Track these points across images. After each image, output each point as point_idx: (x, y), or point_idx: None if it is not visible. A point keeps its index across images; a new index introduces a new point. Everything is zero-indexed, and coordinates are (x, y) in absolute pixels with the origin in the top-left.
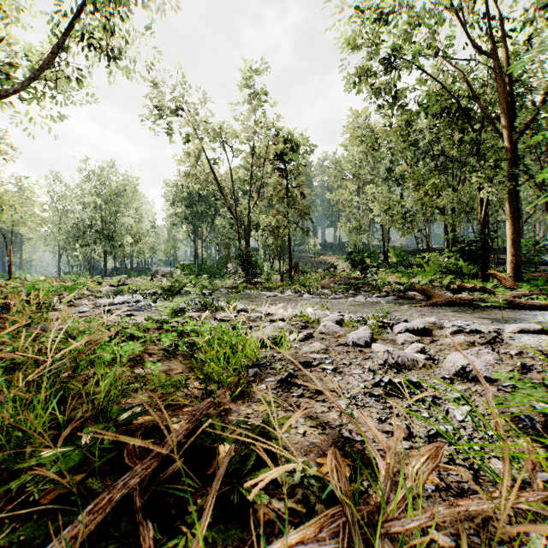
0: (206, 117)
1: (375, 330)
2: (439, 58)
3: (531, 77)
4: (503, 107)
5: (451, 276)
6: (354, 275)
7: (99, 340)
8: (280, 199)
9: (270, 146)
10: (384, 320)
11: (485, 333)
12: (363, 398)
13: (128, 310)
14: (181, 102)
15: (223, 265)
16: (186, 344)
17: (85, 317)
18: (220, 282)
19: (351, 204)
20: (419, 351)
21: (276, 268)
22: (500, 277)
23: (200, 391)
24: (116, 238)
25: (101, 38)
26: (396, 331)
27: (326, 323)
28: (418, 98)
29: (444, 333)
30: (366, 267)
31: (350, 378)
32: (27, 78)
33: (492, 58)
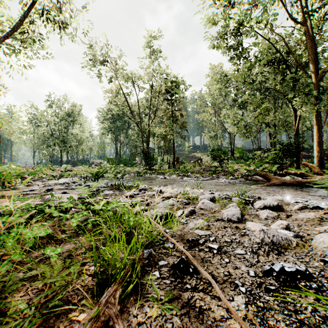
0: (122, 67)
1: (239, 205)
2: (268, 28)
3: (323, 42)
4: (312, 56)
5: (277, 166)
6: (213, 164)
7: (11, 224)
8: (168, 117)
9: (161, 86)
10: (245, 198)
11: (325, 209)
12: (260, 294)
13: (65, 189)
14: (106, 57)
15: (133, 158)
16: (94, 222)
17: (32, 194)
18: (131, 169)
19: (211, 121)
20: (284, 228)
21: (165, 160)
22: (310, 166)
23: (95, 281)
24: (68, 142)
25: (55, 15)
26: (256, 207)
27: (204, 200)
28: (254, 54)
29: (293, 209)
30: (222, 160)
31: (237, 261)
32: (3, 36)
33: (305, 25)
